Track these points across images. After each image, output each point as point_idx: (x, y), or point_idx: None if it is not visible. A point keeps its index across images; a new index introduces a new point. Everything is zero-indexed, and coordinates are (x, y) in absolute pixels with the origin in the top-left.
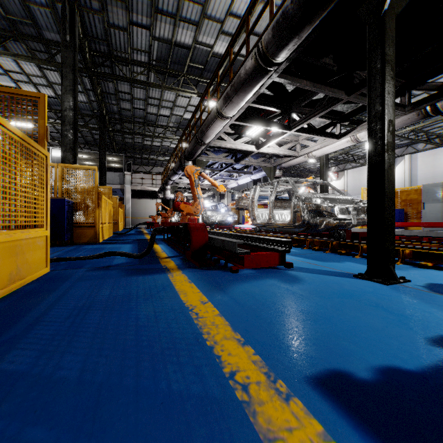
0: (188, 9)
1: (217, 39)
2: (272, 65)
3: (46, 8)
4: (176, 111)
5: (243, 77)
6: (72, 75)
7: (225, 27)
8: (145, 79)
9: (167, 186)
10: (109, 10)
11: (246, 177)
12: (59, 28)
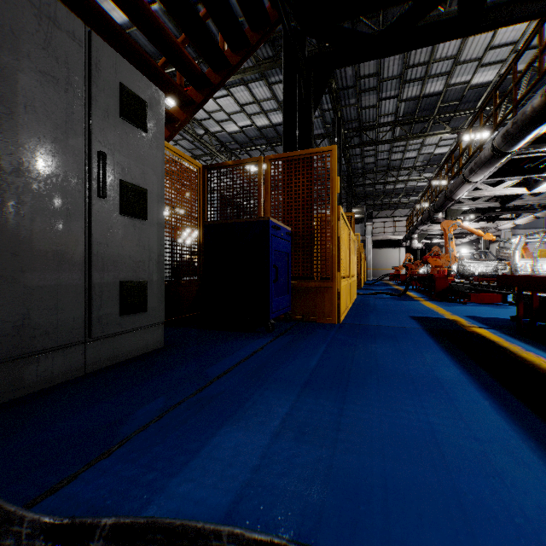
0: (437, 66)
1: (474, 74)
2: (506, 153)
3: (318, 117)
4: (425, 150)
5: (483, 160)
6: (338, 165)
7: (484, 60)
8: (390, 133)
9: (413, 235)
10: (362, 99)
11: (526, 216)
12: (324, 125)
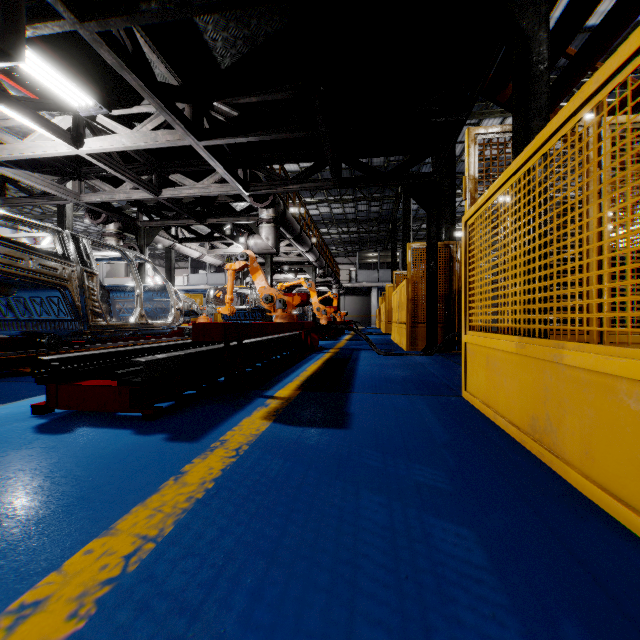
0: None
1: None
2: None
3: None
4: None
5: None
6: None
7: None
8: None
9: None
10: None
11: None
12: None
